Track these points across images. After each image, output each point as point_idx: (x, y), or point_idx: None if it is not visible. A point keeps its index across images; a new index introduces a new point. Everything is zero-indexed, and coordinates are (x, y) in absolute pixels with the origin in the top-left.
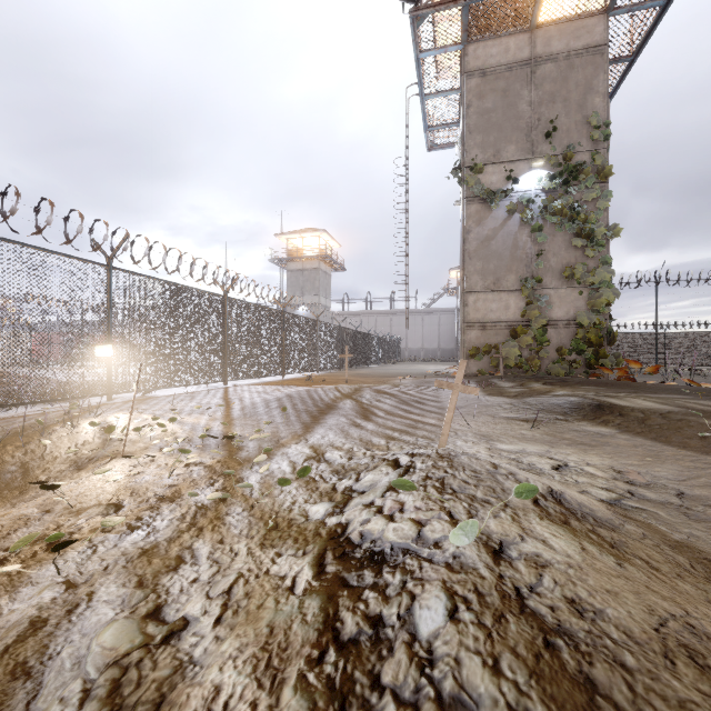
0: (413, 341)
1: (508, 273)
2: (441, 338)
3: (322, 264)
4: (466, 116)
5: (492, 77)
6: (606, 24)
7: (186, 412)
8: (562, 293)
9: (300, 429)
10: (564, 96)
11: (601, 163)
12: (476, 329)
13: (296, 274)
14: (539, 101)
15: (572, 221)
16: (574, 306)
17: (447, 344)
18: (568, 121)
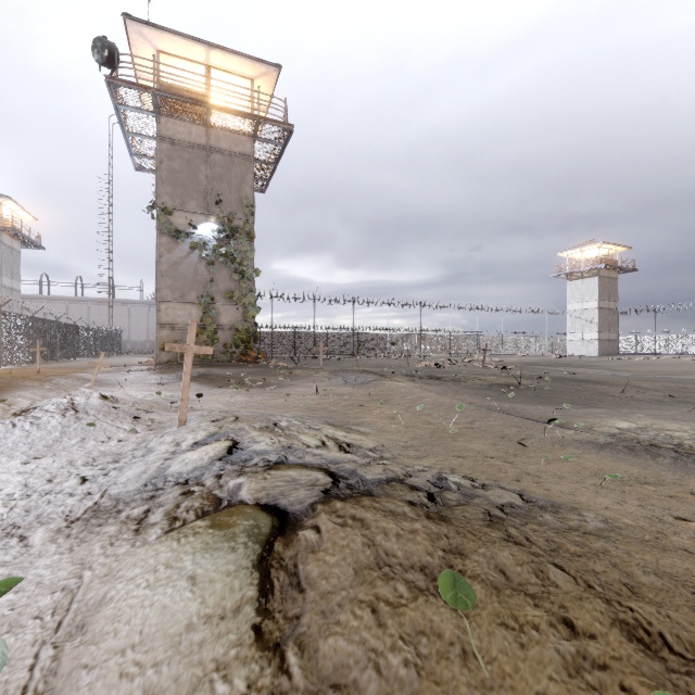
0: (138, 333)
1: (191, 291)
2: None
3: (6, 238)
4: (159, 168)
5: (180, 148)
6: (253, 144)
7: None
8: (227, 308)
9: None
10: (229, 179)
11: (249, 230)
12: (167, 329)
13: None
14: (212, 177)
15: (232, 262)
16: (235, 316)
17: None
18: (231, 197)
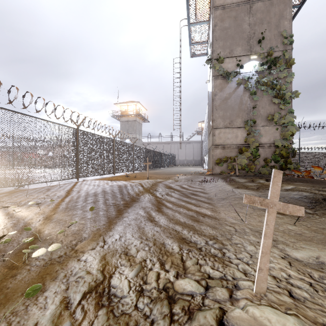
0: (181, 156)
1: (237, 118)
2: (194, 154)
3: (137, 119)
4: (214, 31)
5: (228, 9)
6: None
7: (28, 205)
8: (267, 129)
9: (103, 226)
10: (268, 20)
11: (288, 57)
12: (219, 148)
13: (124, 123)
14: (254, 23)
15: (273, 89)
16: (273, 136)
17: (197, 158)
18: (270, 34)
